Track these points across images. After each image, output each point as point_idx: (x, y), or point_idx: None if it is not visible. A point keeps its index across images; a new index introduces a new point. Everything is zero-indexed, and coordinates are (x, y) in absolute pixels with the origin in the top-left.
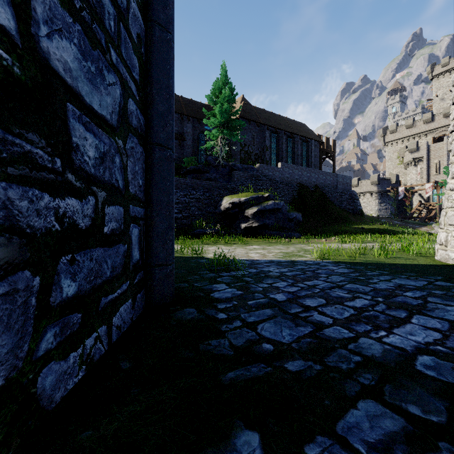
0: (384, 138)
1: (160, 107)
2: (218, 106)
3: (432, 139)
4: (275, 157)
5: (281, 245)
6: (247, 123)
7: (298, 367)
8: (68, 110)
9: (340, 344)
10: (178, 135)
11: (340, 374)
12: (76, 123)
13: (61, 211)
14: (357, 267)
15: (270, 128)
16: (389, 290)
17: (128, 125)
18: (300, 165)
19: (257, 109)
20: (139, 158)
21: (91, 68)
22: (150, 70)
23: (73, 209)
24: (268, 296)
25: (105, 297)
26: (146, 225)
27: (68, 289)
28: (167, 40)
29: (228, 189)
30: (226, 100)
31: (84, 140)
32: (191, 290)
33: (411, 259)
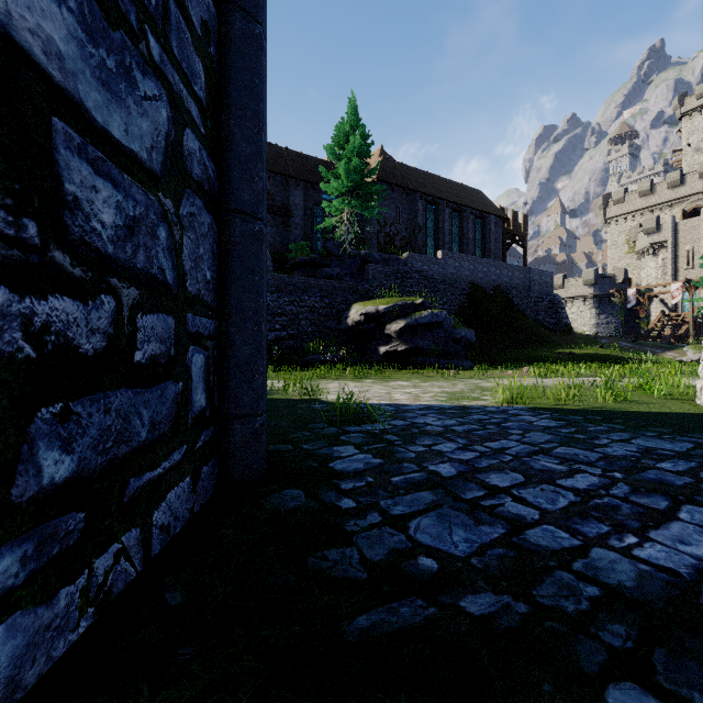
0: (604, 212)
1: (243, 149)
2: (344, 162)
3: (681, 213)
4: (433, 242)
5: (443, 381)
6: (389, 190)
7: (485, 606)
8: (55, 130)
9: (558, 560)
10: (281, 209)
11: (564, 623)
12: (74, 157)
13: (38, 320)
14: (570, 417)
15: (425, 196)
16: (631, 458)
17: (183, 175)
18: (472, 255)
19: (405, 167)
20: (205, 234)
21: (106, 61)
22: (226, 86)
23: (66, 318)
24: (426, 467)
25: (137, 477)
26: (219, 349)
27: (55, 468)
28: (255, 35)
29: (359, 292)
30: (356, 153)
31: (90, 190)
32: (296, 456)
33: (657, 405)
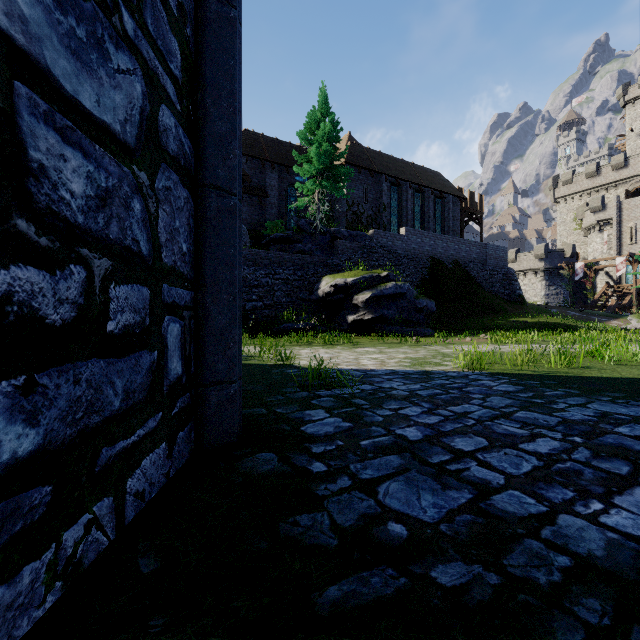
0: (553, 192)
1: (219, 127)
2: (315, 146)
3: (625, 192)
4: (396, 219)
5: (406, 347)
6: (357, 172)
7: (456, 577)
8: (17, 95)
9: (526, 528)
10: (258, 190)
11: (537, 597)
12: (40, 124)
13: None
14: (527, 382)
15: (389, 178)
16: (589, 423)
17: (159, 150)
18: (432, 231)
19: (371, 152)
20: (181, 207)
21: (76, 30)
22: (202, 66)
23: (31, 288)
24: (393, 431)
25: (109, 446)
26: (195, 319)
27: (17, 442)
28: (230, 18)
29: (329, 265)
30: (326, 138)
31: (58, 159)
32: (270, 420)
33: (607, 370)
